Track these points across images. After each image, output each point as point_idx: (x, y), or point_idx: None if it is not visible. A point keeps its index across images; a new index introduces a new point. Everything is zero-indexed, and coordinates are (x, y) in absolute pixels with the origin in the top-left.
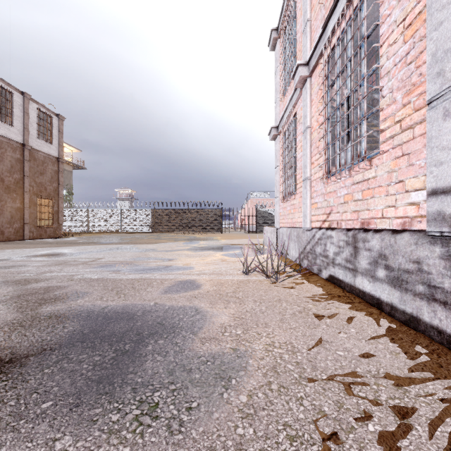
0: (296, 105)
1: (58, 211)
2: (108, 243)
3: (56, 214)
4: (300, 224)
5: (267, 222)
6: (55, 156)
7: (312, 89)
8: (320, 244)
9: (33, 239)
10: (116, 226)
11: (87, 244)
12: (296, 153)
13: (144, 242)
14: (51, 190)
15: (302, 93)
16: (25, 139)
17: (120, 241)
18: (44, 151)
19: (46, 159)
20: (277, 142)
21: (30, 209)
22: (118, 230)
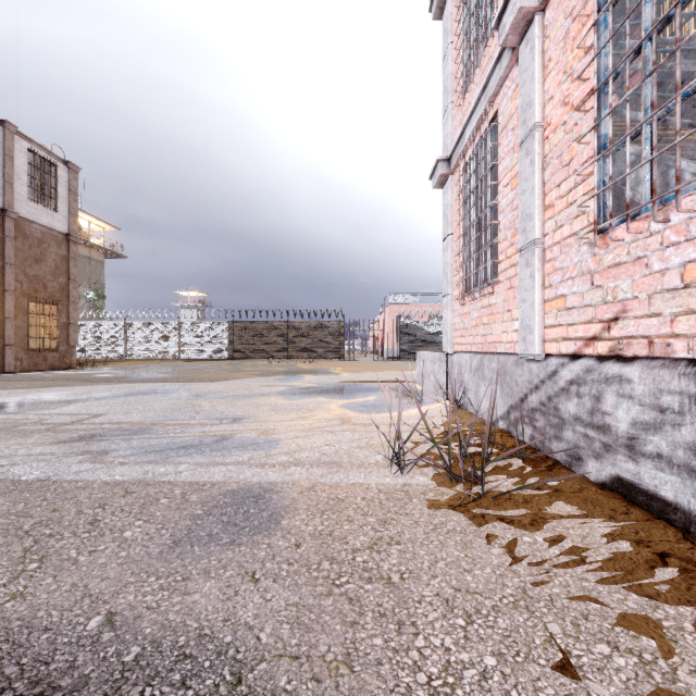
0: (496, 97)
1: (67, 325)
2: (142, 379)
3: (65, 329)
4: (509, 346)
5: (417, 342)
6: (62, 232)
7: (547, 36)
8: (576, 396)
9: (22, 372)
10: (171, 349)
11: (103, 382)
12: (495, 200)
13: (206, 378)
14: (56, 289)
15: (518, 57)
16: (7, 201)
17: (167, 375)
18: (41, 222)
19: (45, 236)
20: (447, 189)
21: (16, 321)
22: (174, 355)
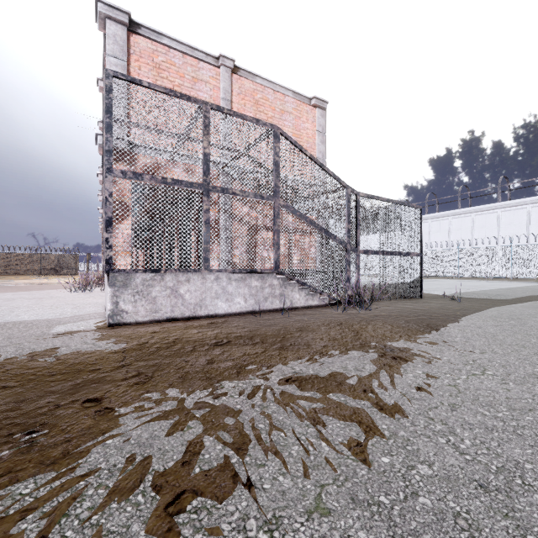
0: None
1: None
2: None
3: None
4: None
5: None
6: None
7: None
8: None
9: None
10: None
11: None
12: None
13: (15, 279)
14: None
15: None
16: None
17: None
18: None
19: None
20: None
21: None
22: None
